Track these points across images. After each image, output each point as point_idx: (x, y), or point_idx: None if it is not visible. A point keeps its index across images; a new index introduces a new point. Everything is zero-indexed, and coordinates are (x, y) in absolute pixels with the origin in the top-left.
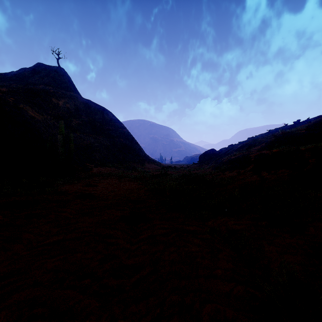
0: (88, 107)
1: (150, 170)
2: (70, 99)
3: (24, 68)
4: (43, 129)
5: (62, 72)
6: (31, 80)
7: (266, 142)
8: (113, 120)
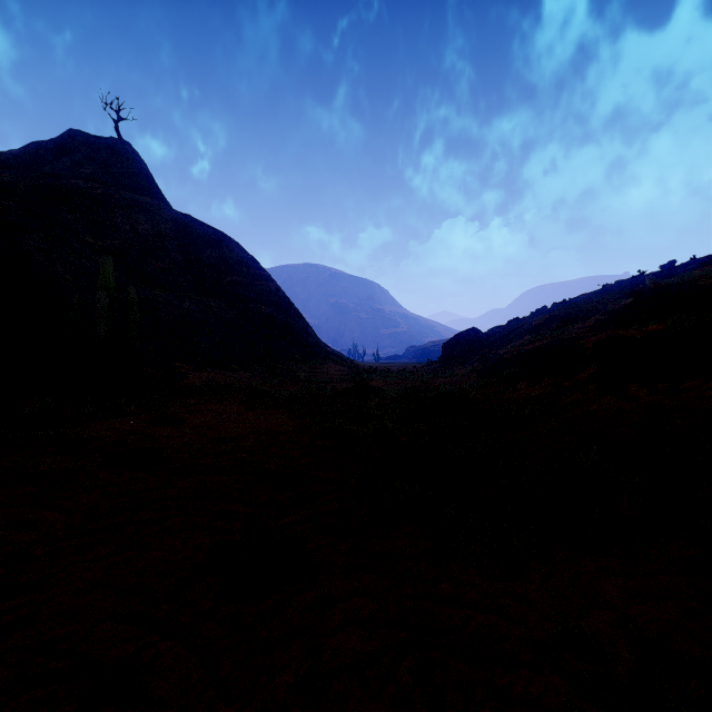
0: (186, 232)
1: (328, 379)
2: (143, 213)
3: (38, 141)
4: (67, 278)
5: (125, 152)
6: (52, 167)
7: (604, 312)
8: (245, 262)
